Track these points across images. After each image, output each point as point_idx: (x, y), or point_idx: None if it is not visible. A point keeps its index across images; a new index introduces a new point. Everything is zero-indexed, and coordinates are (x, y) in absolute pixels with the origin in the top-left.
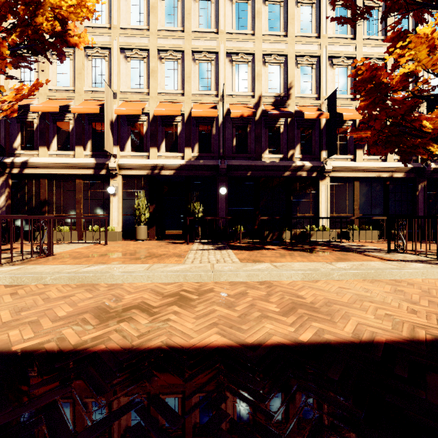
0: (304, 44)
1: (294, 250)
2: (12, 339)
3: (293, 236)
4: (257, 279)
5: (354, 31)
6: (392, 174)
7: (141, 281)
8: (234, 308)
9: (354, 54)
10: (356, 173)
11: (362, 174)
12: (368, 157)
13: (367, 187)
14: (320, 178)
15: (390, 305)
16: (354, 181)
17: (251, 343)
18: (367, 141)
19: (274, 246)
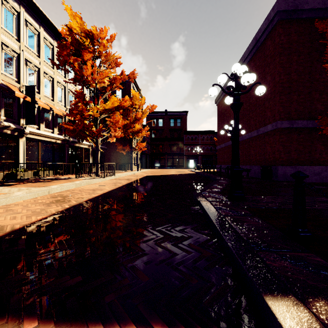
0: (8, 38)
1: (37, 182)
2: (58, 208)
3: (4, 177)
4: (63, 190)
5: (38, 52)
6: (56, 140)
7: (17, 201)
8: (83, 193)
9: (39, 66)
10: (41, 137)
11: (43, 138)
12: (46, 129)
13: (45, 146)
14: (20, 136)
15: (105, 186)
16: (39, 142)
17: (103, 193)
18: (75, 132)
19: (11, 182)
